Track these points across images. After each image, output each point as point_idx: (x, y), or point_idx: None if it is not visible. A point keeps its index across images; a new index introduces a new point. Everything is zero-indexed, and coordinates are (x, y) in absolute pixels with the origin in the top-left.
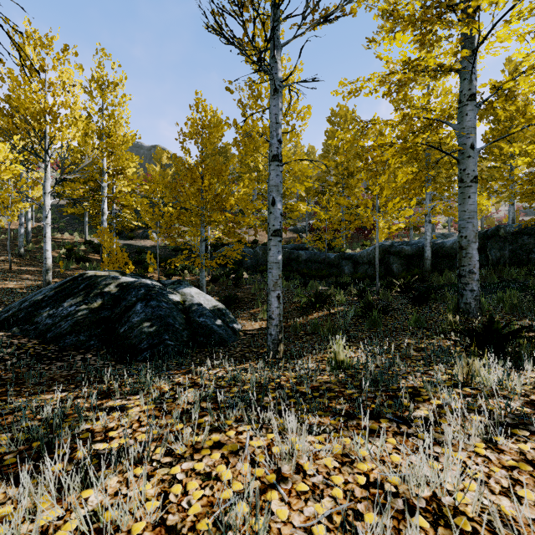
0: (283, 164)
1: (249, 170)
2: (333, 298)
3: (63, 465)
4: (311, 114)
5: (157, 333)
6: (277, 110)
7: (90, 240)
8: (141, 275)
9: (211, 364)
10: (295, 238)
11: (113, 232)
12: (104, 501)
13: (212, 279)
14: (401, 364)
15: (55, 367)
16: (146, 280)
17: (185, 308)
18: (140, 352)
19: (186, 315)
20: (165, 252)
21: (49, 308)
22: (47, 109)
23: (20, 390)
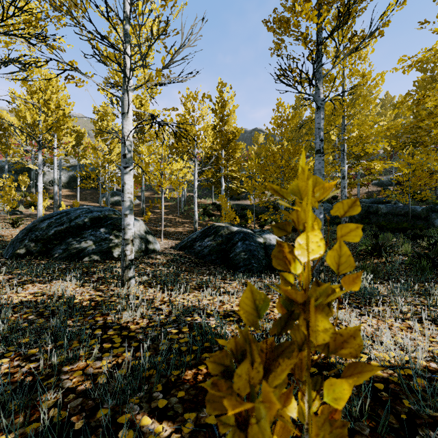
0: (324, 154)
1: (329, 136)
2: (398, 249)
3: (211, 291)
4: (384, 81)
5: (248, 259)
6: (319, 120)
7: (215, 202)
8: (242, 226)
9: (275, 278)
10: (379, 192)
11: (227, 197)
12: (223, 299)
13: (293, 229)
14: (411, 296)
15: (203, 269)
16: (244, 229)
17: (265, 247)
18: (239, 267)
19: (266, 251)
20: (260, 209)
21: (199, 242)
22: (195, 133)
23: (193, 274)
